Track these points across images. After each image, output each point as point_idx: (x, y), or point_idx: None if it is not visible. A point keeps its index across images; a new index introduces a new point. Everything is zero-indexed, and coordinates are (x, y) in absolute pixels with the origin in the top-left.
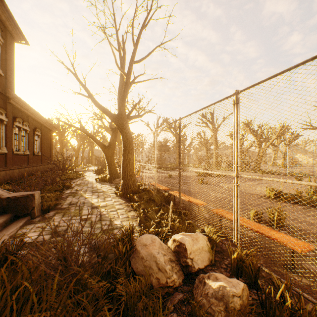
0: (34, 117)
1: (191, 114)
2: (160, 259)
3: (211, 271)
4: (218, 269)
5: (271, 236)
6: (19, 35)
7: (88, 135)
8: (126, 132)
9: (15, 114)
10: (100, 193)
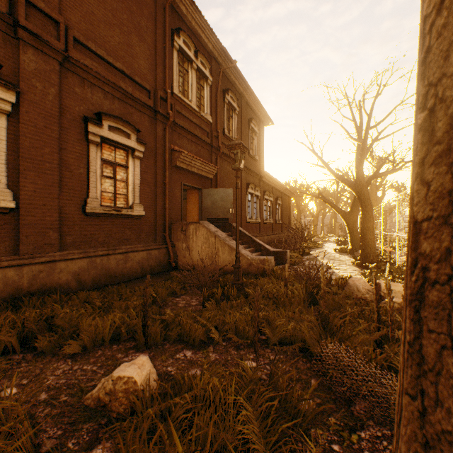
0: (276, 187)
1: None
2: (359, 286)
3: None
4: None
5: None
6: (267, 120)
7: (326, 202)
8: (364, 199)
9: (264, 188)
10: (336, 261)
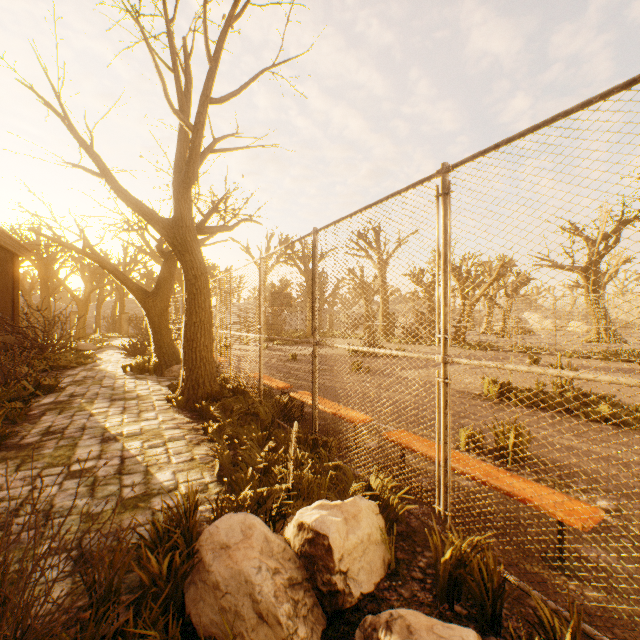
0: None
1: (341, 220)
2: (264, 589)
3: (391, 592)
4: (405, 586)
5: (515, 493)
6: None
7: (104, 266)
8: (194, 262)
9: None
10: (131, 401)
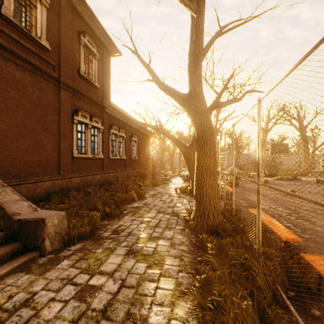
0: (130, 124)
1: None
2: None
3: None
4: None
5: None
6: (113, 48)
7: (166, 135)
8: (201, 120)
9: (111, 122)
10: (166, 215)
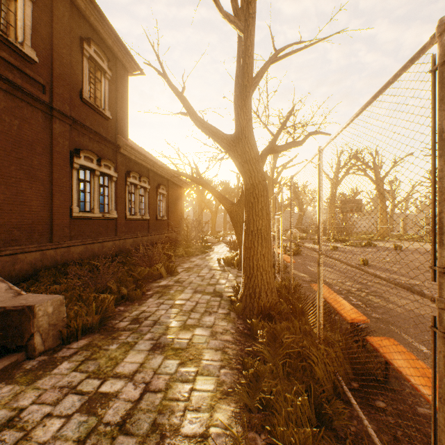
0: (156, 170)
1: None
2: None
3: None
4: None
5: None
6: (132, 64)
7: (205, 187)
8: (251, 171)
9: (129, 167)
10: (205, 295)
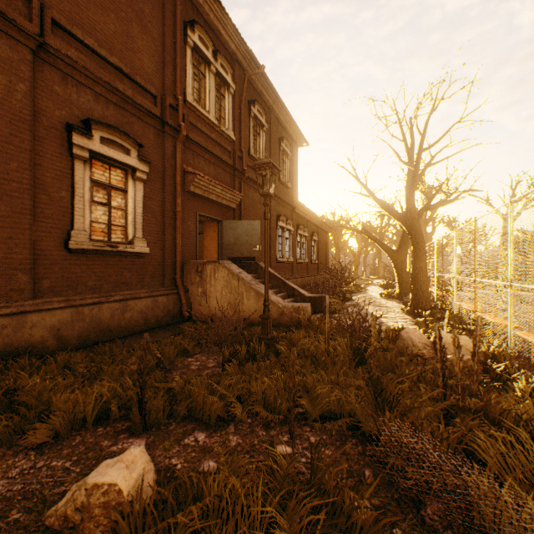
0: (312, 220)
1: (483, 215)
2: (415, 339)
3: None
4: None
5: None
6: (301, 141)
7: (370, 238)
8: (415, 235)
9: (297, 221)
10: (383, 308)
